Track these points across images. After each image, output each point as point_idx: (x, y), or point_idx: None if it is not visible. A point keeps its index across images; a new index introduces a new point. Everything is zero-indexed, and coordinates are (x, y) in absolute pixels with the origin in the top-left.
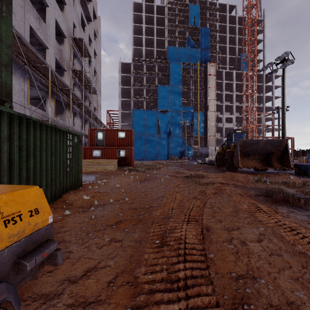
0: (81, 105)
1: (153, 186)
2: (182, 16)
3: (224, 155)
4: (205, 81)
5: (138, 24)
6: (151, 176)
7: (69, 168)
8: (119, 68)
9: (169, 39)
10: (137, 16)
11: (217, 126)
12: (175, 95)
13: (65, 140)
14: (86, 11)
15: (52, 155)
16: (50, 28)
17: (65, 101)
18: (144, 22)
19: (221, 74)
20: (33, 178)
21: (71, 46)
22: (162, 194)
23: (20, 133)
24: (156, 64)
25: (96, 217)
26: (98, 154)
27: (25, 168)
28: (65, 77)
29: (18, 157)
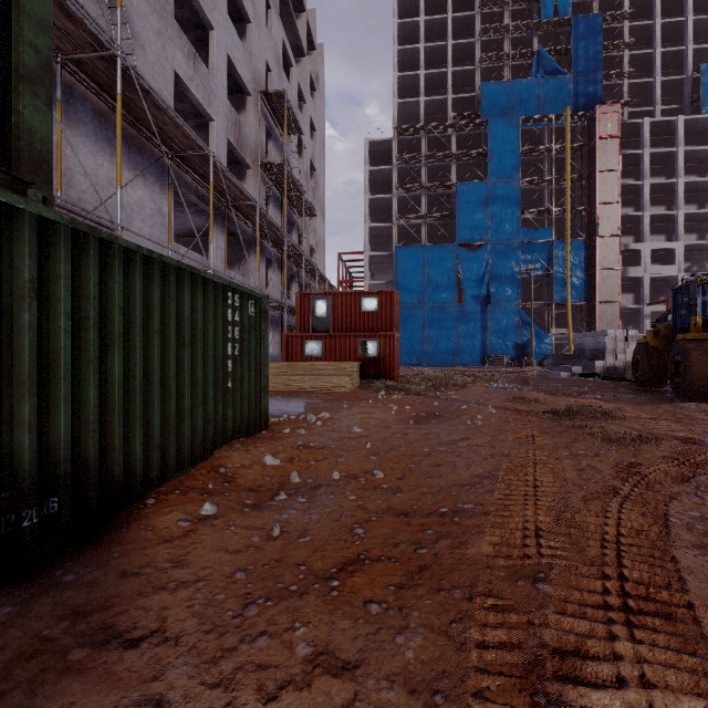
0: (281, 241)
1: (454, 438)
2: (522, 0)
3: (664, 353)
4: (587, 157)
5: (409, 46)
6: (444, 407)
7: (233, 381)
8: (366, 155)
9: (485, 67)
10: (407, 26)
11: (624, 274)
12: (501, 203)
13: (220, 308)
14: (293, 36)
15: (181, 345)
16: (217, 76)
17: (247, 234)
18: (422, 38)
19: (638, 132)
20: (124, 408)
21: (262, 112)
22: (486, 468)
23: (79, 280)
24: (452, 133)
25: (286, 531)
26: (315, 350)
27: (95, 379)
28: (247, 181)
29: (74, 346)
